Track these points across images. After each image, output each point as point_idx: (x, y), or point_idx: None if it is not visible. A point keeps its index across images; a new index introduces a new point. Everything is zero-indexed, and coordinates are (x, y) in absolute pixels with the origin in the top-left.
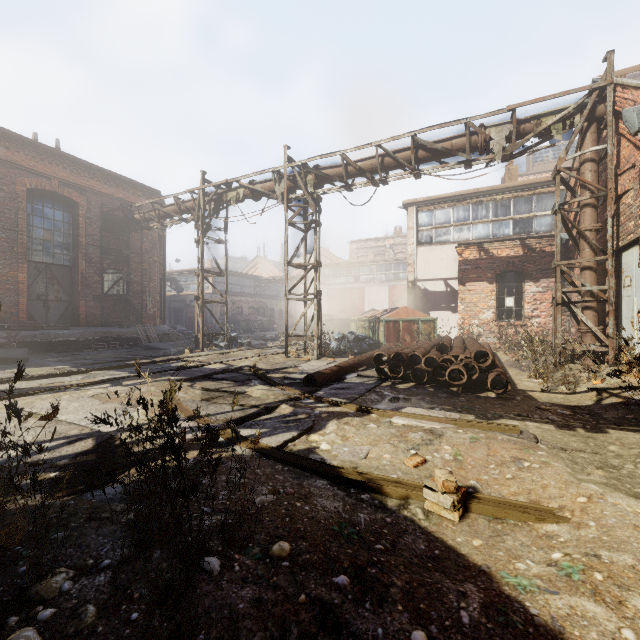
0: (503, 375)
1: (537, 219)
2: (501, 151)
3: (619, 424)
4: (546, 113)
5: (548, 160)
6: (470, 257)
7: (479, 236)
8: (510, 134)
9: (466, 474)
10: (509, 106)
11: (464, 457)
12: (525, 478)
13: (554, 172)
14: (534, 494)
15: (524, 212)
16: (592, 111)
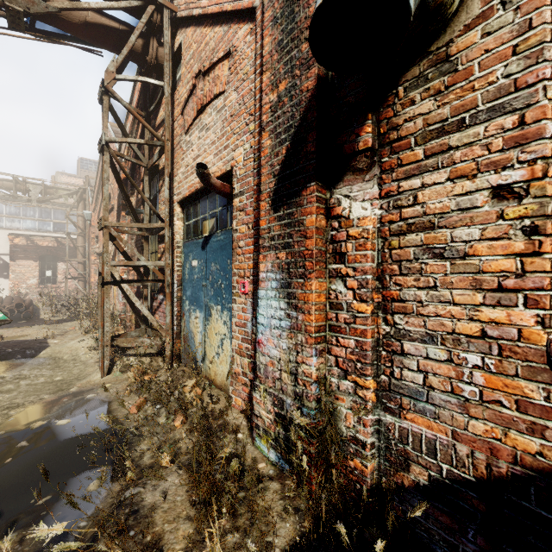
0: (29, 312)
1: (69, 225)
2: (36, 198)
3: (69, 321)
4: (61, 188)
5: (92, 170)
6: (20, 243)
7: (28, 228)
8: (42, 191)
9: (5, 337)
10: (40, 179)
11: (4, 333)
12: (24, 332)
13: (66, 216)
14: (25, 334)
15: (61, 219)
16: (82, 195)
